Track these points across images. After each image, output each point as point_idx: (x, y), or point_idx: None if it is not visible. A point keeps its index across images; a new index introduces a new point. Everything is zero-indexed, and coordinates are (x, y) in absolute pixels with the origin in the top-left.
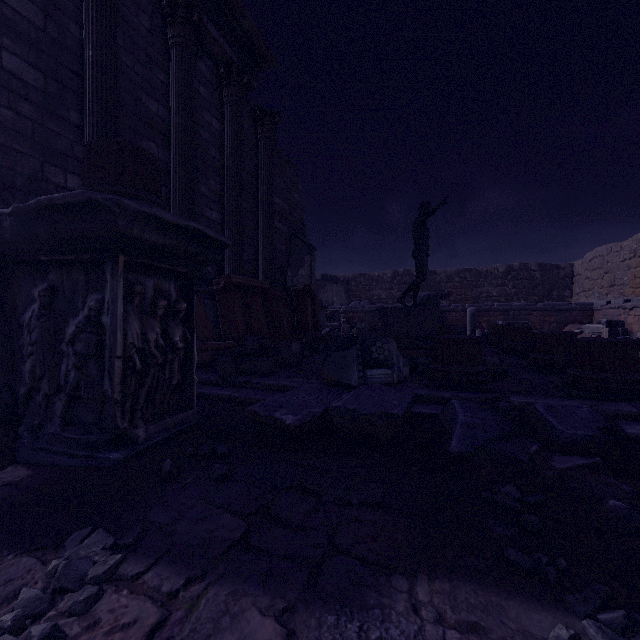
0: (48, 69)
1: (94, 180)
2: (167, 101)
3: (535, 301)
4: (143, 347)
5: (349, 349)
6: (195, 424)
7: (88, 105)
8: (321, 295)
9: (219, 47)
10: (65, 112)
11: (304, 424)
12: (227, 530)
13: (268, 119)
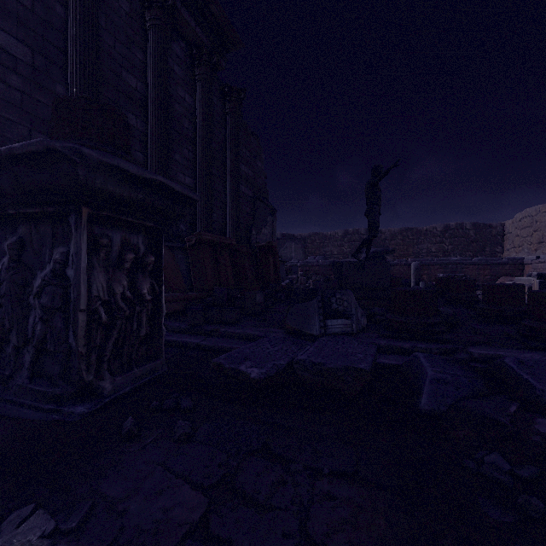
0: (35, 45)
1: (62, 135)
2: (145, 77)
3: (470, 256)
4: (109, 300)
5: (310, 300)
6: (163, 373)
7: (72, 78)
8: (281, 251)
9: (191, 30)
10: (51, 85)
11: (269, 377)
12: (185, 509)
13: (235, 95)
